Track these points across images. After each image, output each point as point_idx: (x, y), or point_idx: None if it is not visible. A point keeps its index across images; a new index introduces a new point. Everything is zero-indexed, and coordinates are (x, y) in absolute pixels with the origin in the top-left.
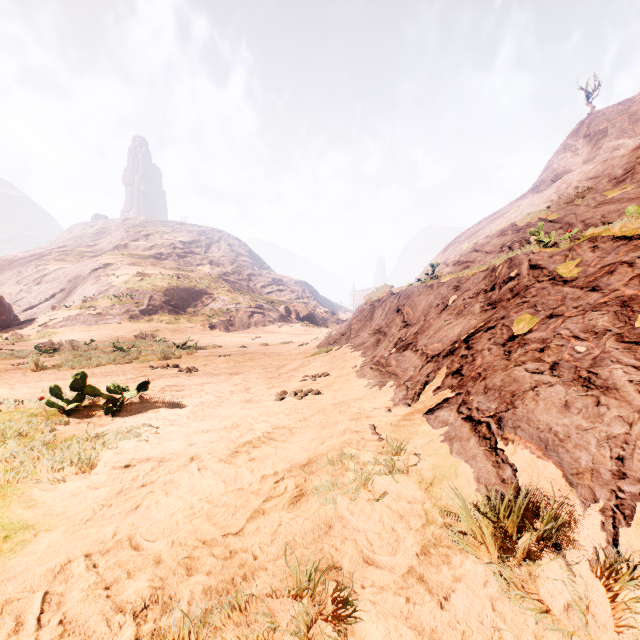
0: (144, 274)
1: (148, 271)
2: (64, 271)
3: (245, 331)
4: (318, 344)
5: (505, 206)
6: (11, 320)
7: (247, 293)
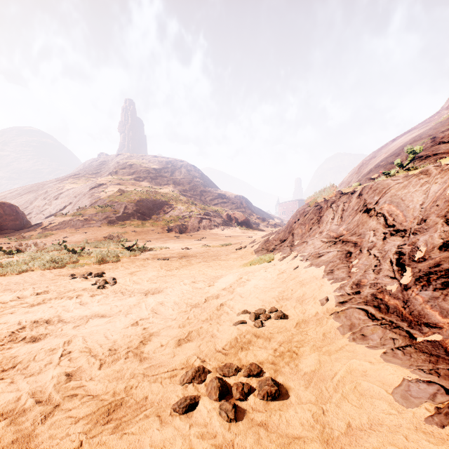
0: (123, 190)
1: (128, 189)
2: (73, 190)
3: (195, 233)
4: (256, 248)
5: (419, 124)
6: (24, 224)
7: (199, 204)
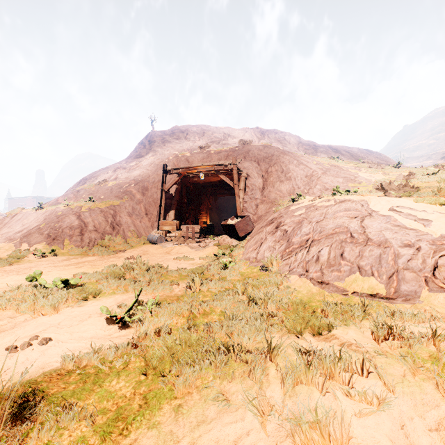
0: None
1: None
2: None
3: None
4: None
5: (113, 164)
6: None
7: None
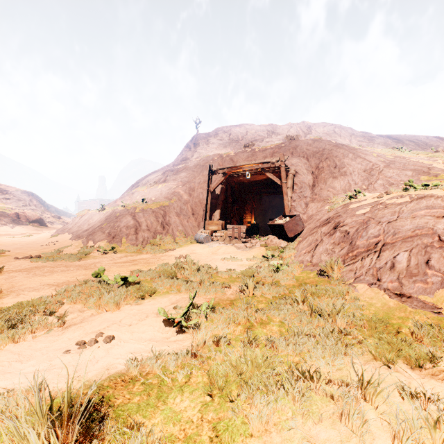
0: None
1: None
2: None
3: None
4: (52, 234)
5: (162, 168)
6: None
7: None
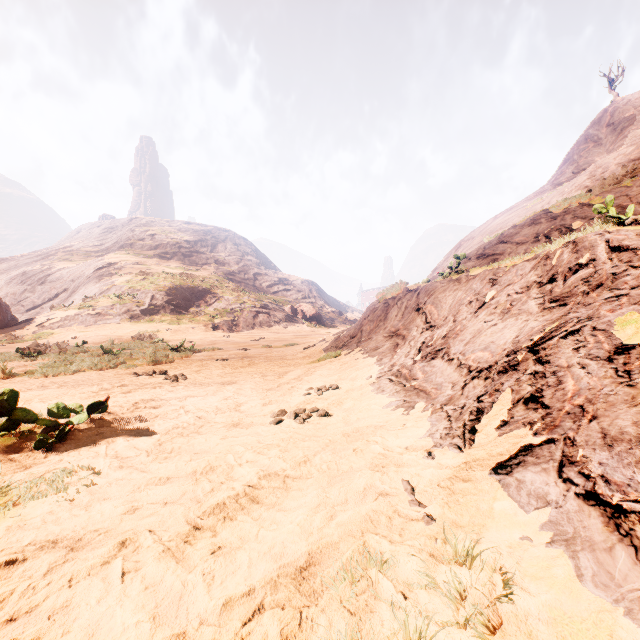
0: (147, 273)
1: (152, 270)
2: (68, 271)
3: (249, 332)
4: (325, 347)
5: (522, 200)
6: (8, 320)
7: (252, 293)
